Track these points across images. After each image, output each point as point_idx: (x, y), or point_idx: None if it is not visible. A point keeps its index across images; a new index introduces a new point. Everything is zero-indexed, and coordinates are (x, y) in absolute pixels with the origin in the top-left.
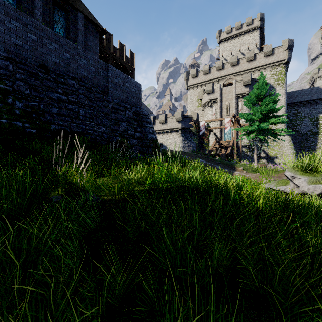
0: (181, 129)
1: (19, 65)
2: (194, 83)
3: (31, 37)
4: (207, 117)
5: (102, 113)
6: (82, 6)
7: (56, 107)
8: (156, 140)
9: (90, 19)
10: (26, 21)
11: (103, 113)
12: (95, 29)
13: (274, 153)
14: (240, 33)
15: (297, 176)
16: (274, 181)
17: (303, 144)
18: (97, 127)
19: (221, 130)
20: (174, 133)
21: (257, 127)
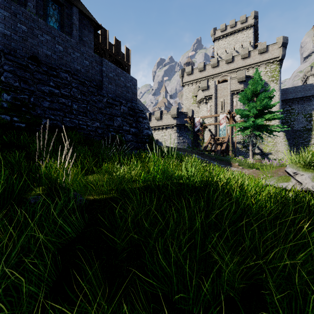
0: (177, 125)
1: (8, 56)
2: (190, 80)
3: (21, 27)
4: (202, 114)
5: (96, 108)
6: (77, 0)
7: (48, 101)
8: (151, 135)
9: (85, 14)
10: (15, 11)
11: (97, 108)
12: (90, 24)
13: (269, 149)
14: (234, 31)
15: (299, 172)
16: (274, 177)
17: (297, 140)
18: (91, 121)
19: (215, 126)
20: (170, 129)
21: (253, 122)
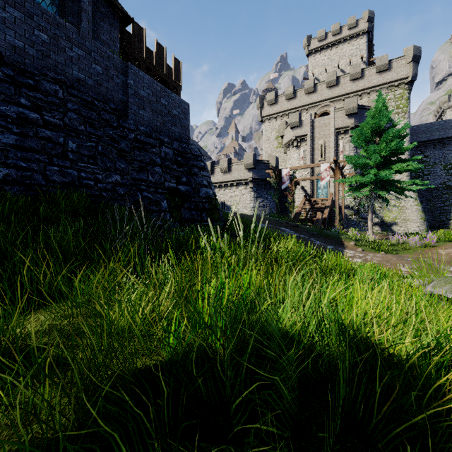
0: (253, 180)
1: None
2: (272, 112)
3: None
4: (291, 164)
5: (115, 150)
6: None
7: (14, 133)
8: (213, 197)
9: None
10: None
11: (117, 150)
12: (113, 14)
13: (392, 217)
14: (338, 40)
15: None
16: (443, 279)
17: (433, 204)
18: (104, 173)
19: (312, 182)
20: (243, 186)
21: (374, 176)
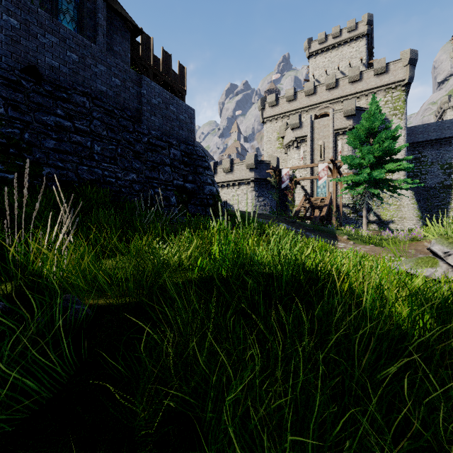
0: (255, 180)
1: None
2: (273, 114)
3: (9, 21)
4: (292, 164)
5: (131, 152)
6: None
7: (53, 138)
8: (217, 194)
9: (116, 11)
10: None
11: (133, 152)
12: (124, 27)
13: (390, 215)
14: (338, 43)
15: None
16: (409, 259)
17: (430, 202)
18: (123, 172)
19: (311, 181)
20: (244, 185)
21: (368, 176)
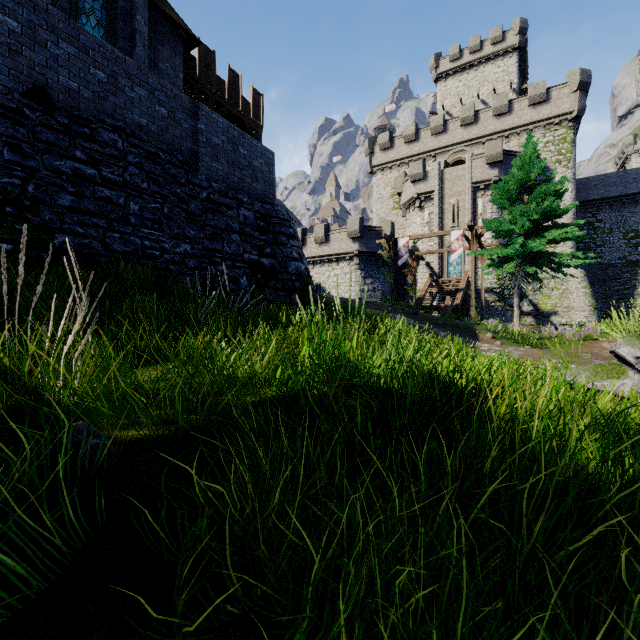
0: (360, 254)
1: None
2: (386, 160)
3: (5, 22)
4: (412, 231)
5: (183, 213)
6: None
7: (69, 192)
8: (306, 274)
9: (162, 12)
10: None
11: (186, 213)
12: (174, 35)
13: (551, 304)
14: (478, 60)
15: None
16: (583, 367)
17: (608, 286)
18: (171, 242)
19: (440, 256)
20: (345, 262)
21: (521, 248)
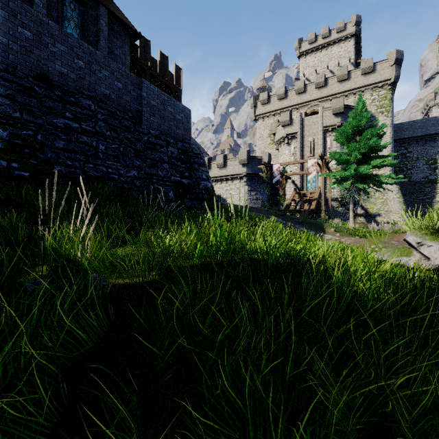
0: (247, 175)
1: (4, 74)
2: (265, 111)
3: (23, 33)
4: (283, 159)
5: (132, 150)
6: None
7: (62, 139)
8: (211, 189)
9: (117, 17)
10: (15, 9)
11: (134, 150)
12: (124, 32)
13: (376, 209)
14: (328, 43)
15: (426, 242)
16: (387, 249)
17: (416, 196)
18: (125, 169)
19: (302, 176)
20: (237, 180)
21: (355, 171)
